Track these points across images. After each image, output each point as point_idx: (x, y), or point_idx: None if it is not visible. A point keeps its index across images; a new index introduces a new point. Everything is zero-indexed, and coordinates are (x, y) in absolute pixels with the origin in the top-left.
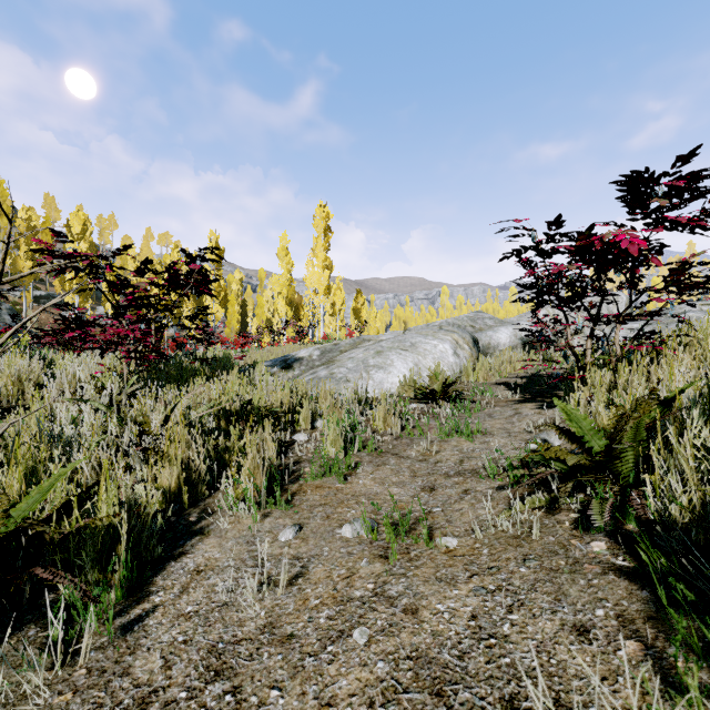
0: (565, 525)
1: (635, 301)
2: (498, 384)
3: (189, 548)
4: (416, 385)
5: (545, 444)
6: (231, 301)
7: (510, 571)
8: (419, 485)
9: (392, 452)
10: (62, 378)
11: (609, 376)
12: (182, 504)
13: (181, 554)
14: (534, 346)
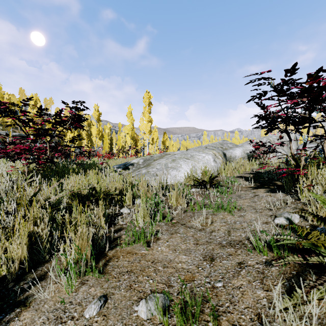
0: None
1: None
2: (238, 177)
3: (3, 325)
4: (194, 178)
5: (303, 228)
6: (105, 137)
7: None
8: (201, 253)
9: (181, 222)
10: None
11: None
12: (25, 269)
13: None
14: (253, 157)
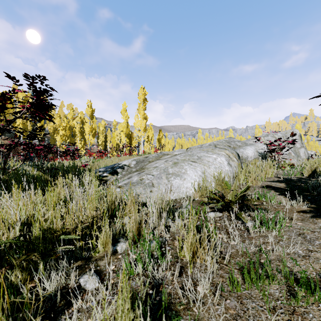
0: None
1: None
2: (266, 188)
3: None
4: (207, 191)
5: None
6: (99, 135)
7: None
8: None
9: None
10: None
11: None
12: None
13: None
14: (266, 158)
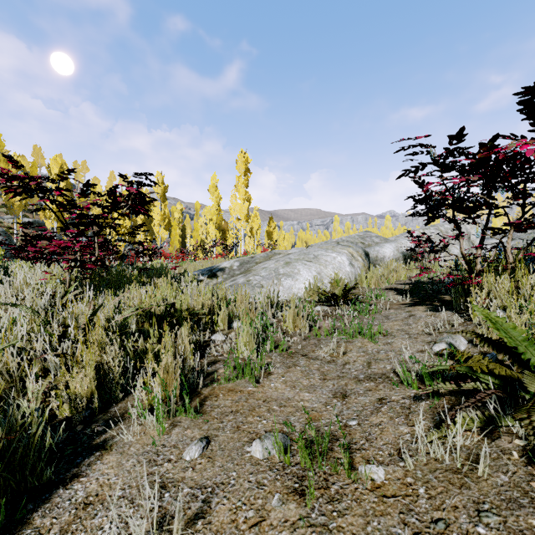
0: (513, 456)
1: (527, 212)
2: (388, 289)
3: (84, 468)
4: (319, 290)
5: (463, 352)
6: (174, 226)
7: (465, 531)
8: (331, 390)
9: (301, 352)
10: (4, 284)
11: (508, 282)
12: (93, 409)
13: (74, 476)
14: (412, 259)
